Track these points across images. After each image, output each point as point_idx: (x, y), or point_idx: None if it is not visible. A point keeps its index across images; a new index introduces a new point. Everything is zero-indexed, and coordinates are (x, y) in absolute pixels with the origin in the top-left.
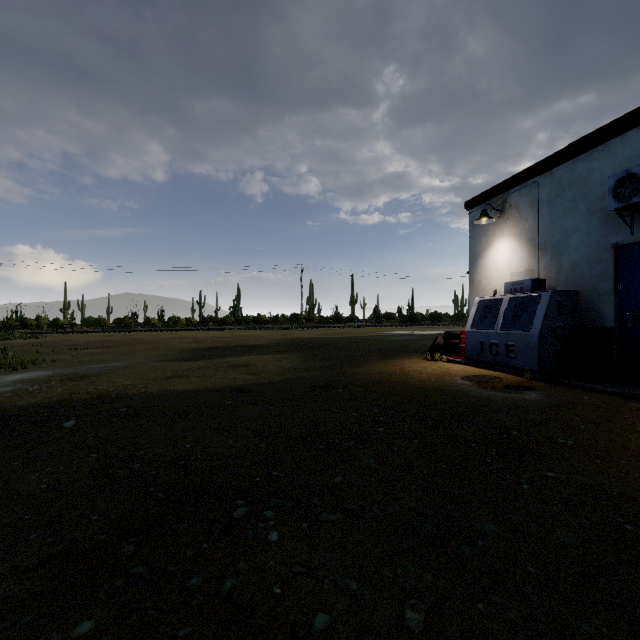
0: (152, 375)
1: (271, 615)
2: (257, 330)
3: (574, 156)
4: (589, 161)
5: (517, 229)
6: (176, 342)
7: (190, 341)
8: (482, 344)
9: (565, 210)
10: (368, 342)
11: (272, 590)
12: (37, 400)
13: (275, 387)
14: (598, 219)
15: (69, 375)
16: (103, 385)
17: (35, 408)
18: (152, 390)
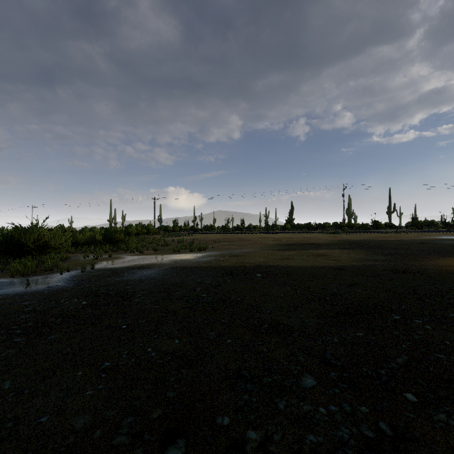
0: (271, 257)
1: (450, 348)
2: (312, 234)
3: None
4: None
5: None
6: (264, 240)
7: (272, 240)
8: None
9: None
10: (418, 244)
11: (444, 342)
12: (229, 264)
13: (360, 268)
14: None
15: (229, 254)
16: (251, 260)
17: (233, 267)
18: (281, 264)
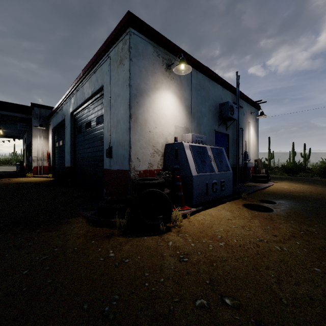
0: None
1: None
2: None
3: (207, 75)
4: (209, 83)
5: (180, 92)
6: None
7: None
8: (207, 185)
9: (202, 101)
10: None
11: None
12: None
13: None
14: (211, 115)
15: None
16: None
17: None
18: None
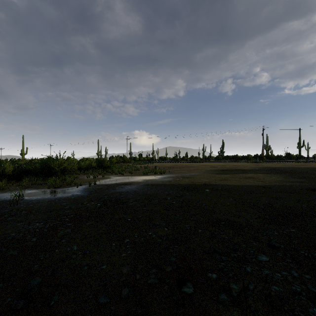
0: (212, 178)
1: None
2: (239, 162)
3: None
4: None
5: None
6: (204, 167)
7: (210, 167)
8: None
9: None
10: None
11: None
12: (184, 183)
13: (282, 187)
14: None
15: (182, 176)
16: (199, 180)
17: (187, 185)
18: (221, 183)
